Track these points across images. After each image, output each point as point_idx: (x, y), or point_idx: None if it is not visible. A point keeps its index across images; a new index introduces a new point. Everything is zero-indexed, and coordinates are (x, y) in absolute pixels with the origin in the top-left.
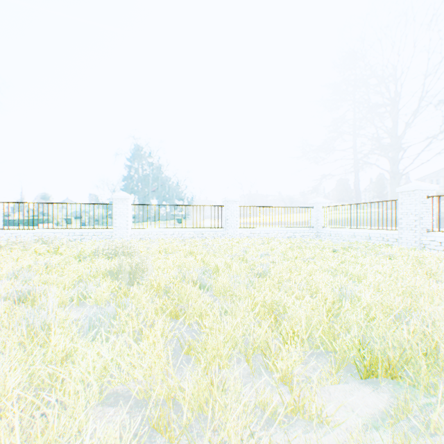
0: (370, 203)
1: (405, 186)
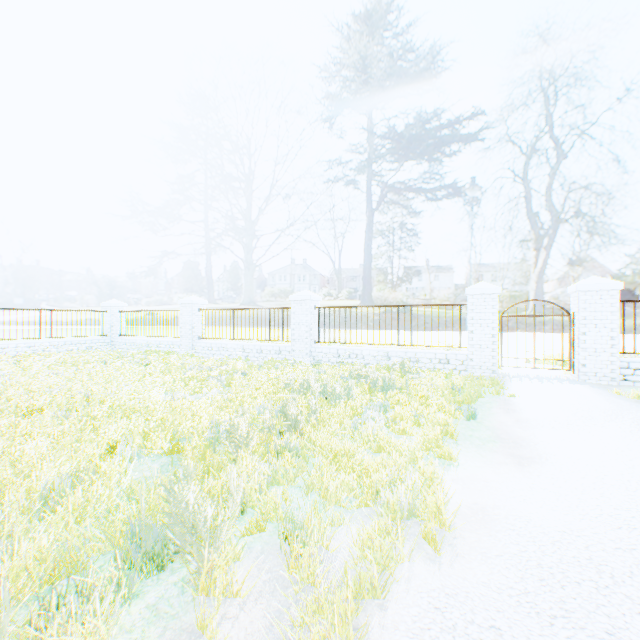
0: (163, 311)
1: (185, 299)
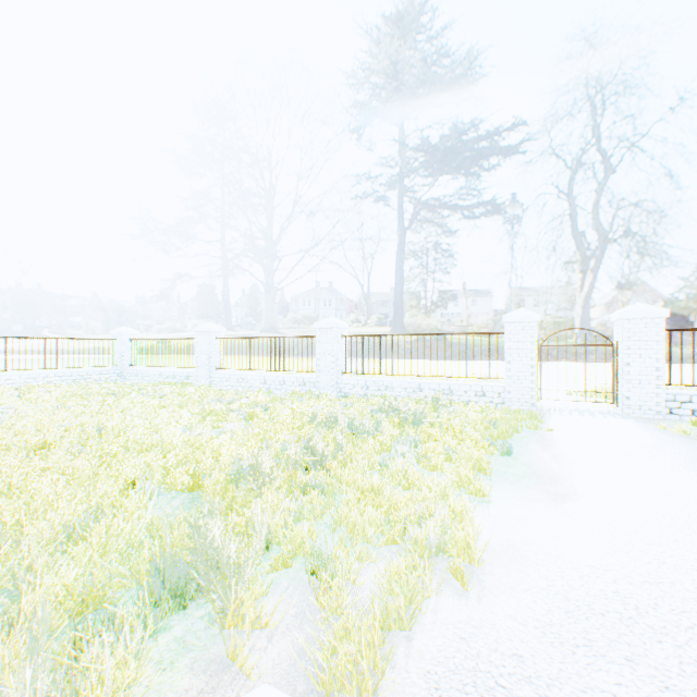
0: (178, 340)
1: (202, 326)
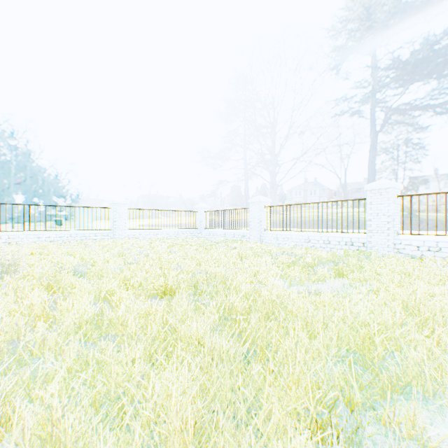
0: (235, 210)
1: (253, 198)
